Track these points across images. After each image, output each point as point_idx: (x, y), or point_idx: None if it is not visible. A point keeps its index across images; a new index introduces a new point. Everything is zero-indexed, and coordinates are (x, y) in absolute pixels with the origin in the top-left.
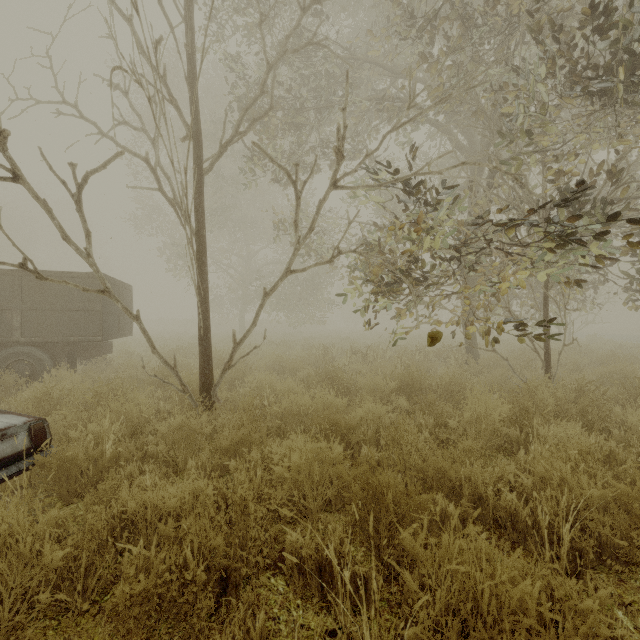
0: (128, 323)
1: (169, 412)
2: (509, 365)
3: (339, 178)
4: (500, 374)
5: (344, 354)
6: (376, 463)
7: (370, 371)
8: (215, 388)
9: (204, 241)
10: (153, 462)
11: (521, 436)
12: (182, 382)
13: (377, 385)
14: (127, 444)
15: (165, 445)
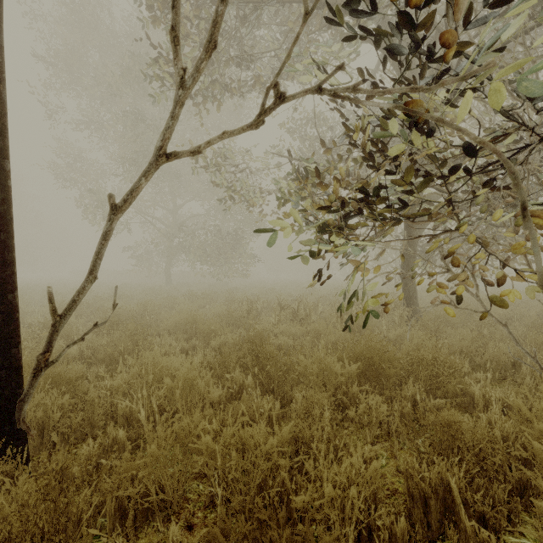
0: None
1: None
2: (509, 333)
3: None
4: (470, 338)
5: (270, 307)
6: None
7: (306, 334)
8: (21, 405)
9: None
10: None
11: None
12: None
13: (329, 370)
14: None
15: None
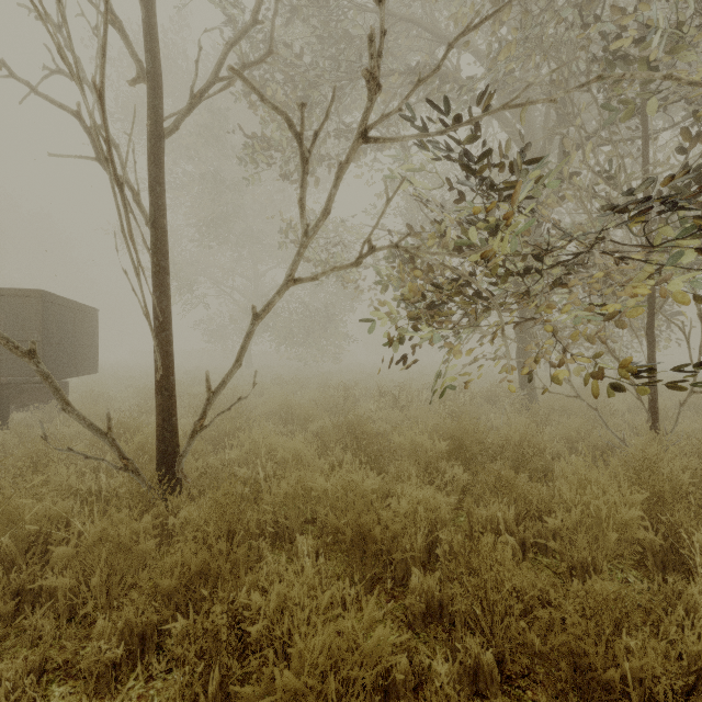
0: (91, 357)
1: (117, 491)
2: (599, 417)
3: (372, 124)
4: (576, 425)
5: (369, 394)
6: (436, 602)
7: (405, 420)
8: (180, 459)
9: (164, 236)
10: (54, 602)
11: (656, 539)
12: (123, 454)
13: (420, 447)
14: (1, 577)
15: (75, 572)
